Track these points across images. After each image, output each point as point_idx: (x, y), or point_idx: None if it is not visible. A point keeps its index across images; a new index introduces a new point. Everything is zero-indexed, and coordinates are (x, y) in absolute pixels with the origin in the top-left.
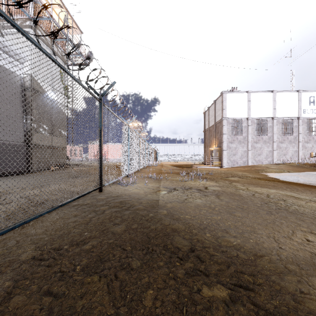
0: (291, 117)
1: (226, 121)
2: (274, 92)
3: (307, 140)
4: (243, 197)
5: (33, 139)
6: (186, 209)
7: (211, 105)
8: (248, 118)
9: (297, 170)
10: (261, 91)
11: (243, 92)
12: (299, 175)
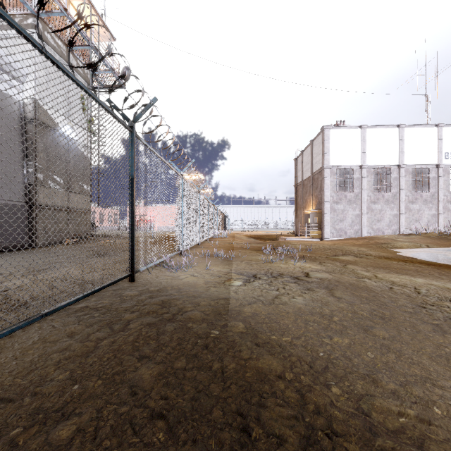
0: (426, 164)
1: (330, 170)
2: (401, 126)
3: (450, 199)
4: (375, 294)
5: None
6: (279, 320)
7: (306, 147)
8: (362, 166)
9: (440, 244)
10: (381, 126)
11: (355, 127)
12: (447, 251)
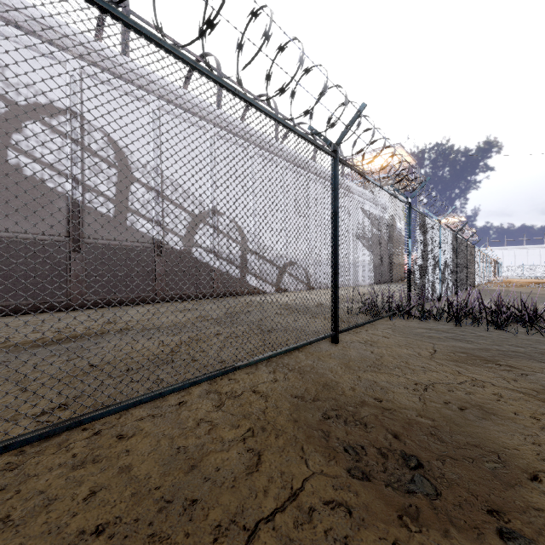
0: None
1: None
2: None
3: None
4: None
5: (469, 268)
6: (522, 290)
7: None
8: None
9: None
10: None
11: None
12: None
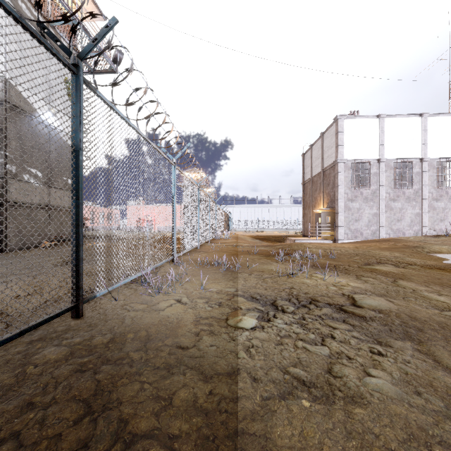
0: None
1: (344, 164)
2: (424, 115)
3: None
4: None
5: None
6: None
7: (316, 141)
8: (380, 160)
9: None
10: (402, 115)
11: (372, 116)
12: None
